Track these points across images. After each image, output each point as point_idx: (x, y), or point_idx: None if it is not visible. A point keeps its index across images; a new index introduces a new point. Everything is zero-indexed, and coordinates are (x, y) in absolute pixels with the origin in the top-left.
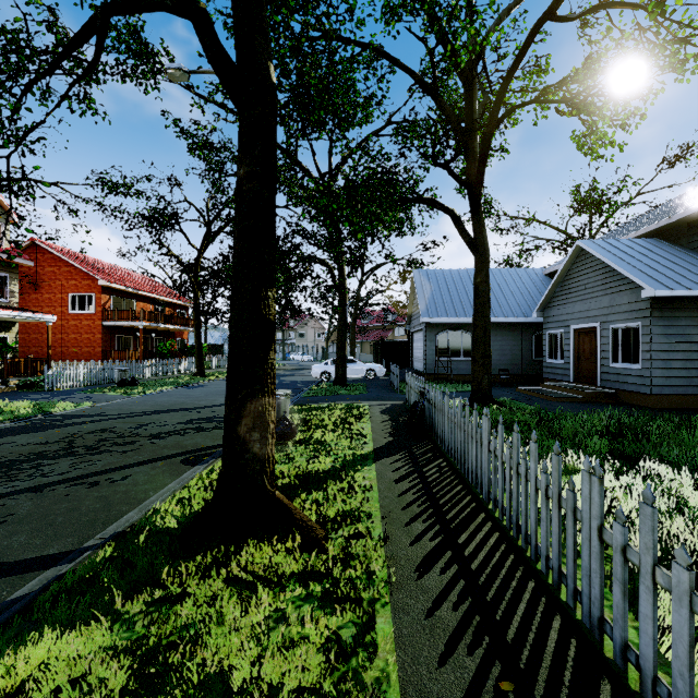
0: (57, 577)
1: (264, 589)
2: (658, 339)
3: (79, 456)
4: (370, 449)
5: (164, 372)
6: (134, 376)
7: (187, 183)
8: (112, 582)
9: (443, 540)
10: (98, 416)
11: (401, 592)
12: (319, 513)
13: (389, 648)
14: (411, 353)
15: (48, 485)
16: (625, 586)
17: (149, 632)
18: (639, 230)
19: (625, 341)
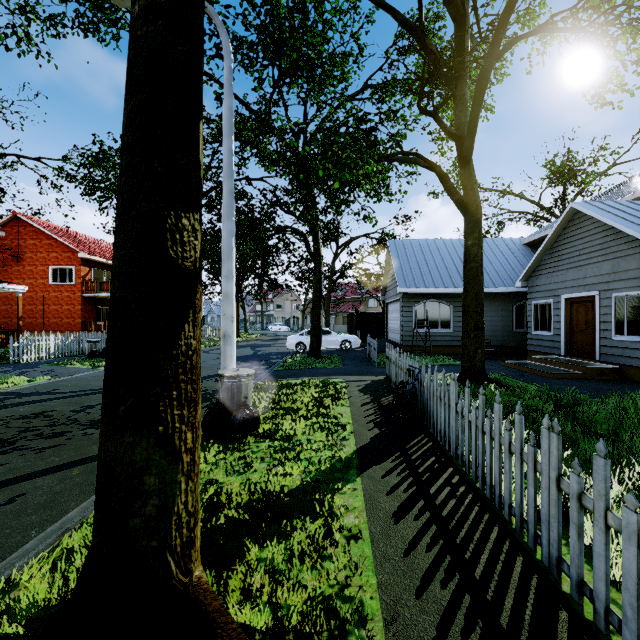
0: None
1: None
2: None
3: None
4: (352, 450)
5: None
6: None
7: None
8: None
9: None
10: (46, 394)
11: None
12: (273, 600)
13: None
14: (386, 324)
15: None
16: None
17: None
18: (637, 192)
19: (633, 311)
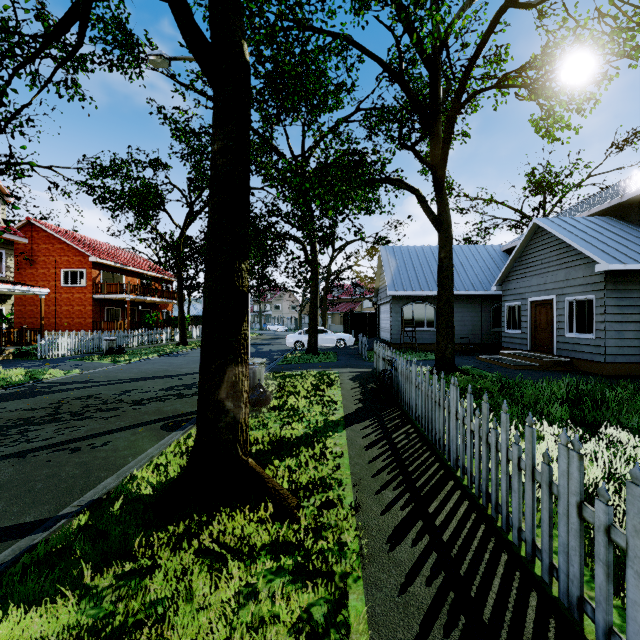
0: (29, 547)
1: (235, 562)
2: (611, 311)
3: (63, 422)
4: (340, 416)
5: (149, 341)
6: (122, 345)
7: (171, 167)
8: (84, 554)
9: (413, 509)
10: (85, 382)
11: (374, 566)
12: (291, 480)
13: (362, 629)
14: (378, 324)
15: (31, 451)
16: (609, 567)
17: (117, 608)
18: (592, 209)
19: (580, 313)
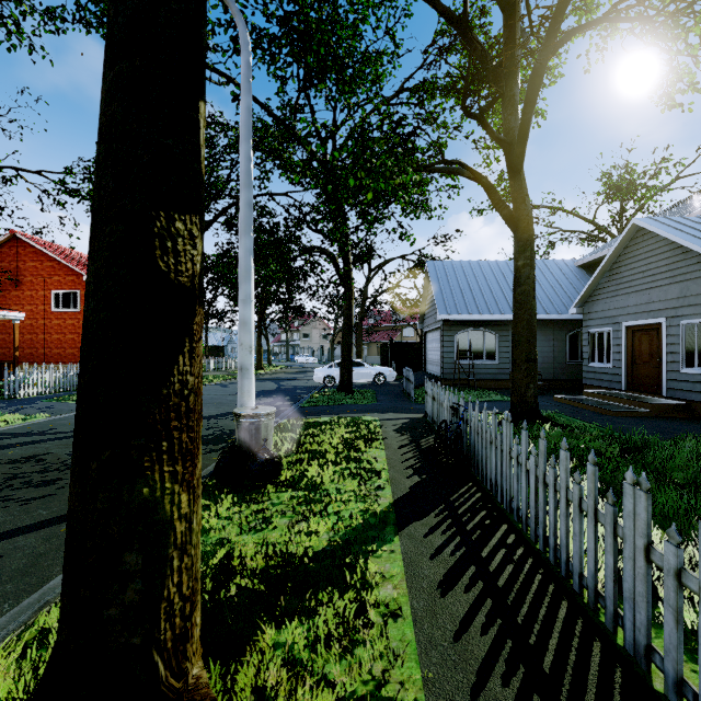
0: None
1: None
2: None
3: None
4: (388, 502)
5: None
6: None
7: None
8: None
9: None
10: (41, 434)
11: None
12: None
13: None
14: (424, 355)
15: None
16: None
17: None
18: None
19: None
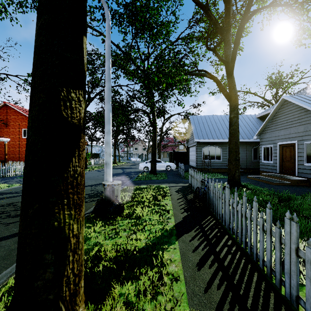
0: None
1: None
2: None
3: None
4: (172, 224)
5: None
6: None
7: None
8: None
9: None
10: (16, 193)
11: None
12: None
13: None
14: (188, 157)
15: None
16: None
17: None
18: None
19: None
